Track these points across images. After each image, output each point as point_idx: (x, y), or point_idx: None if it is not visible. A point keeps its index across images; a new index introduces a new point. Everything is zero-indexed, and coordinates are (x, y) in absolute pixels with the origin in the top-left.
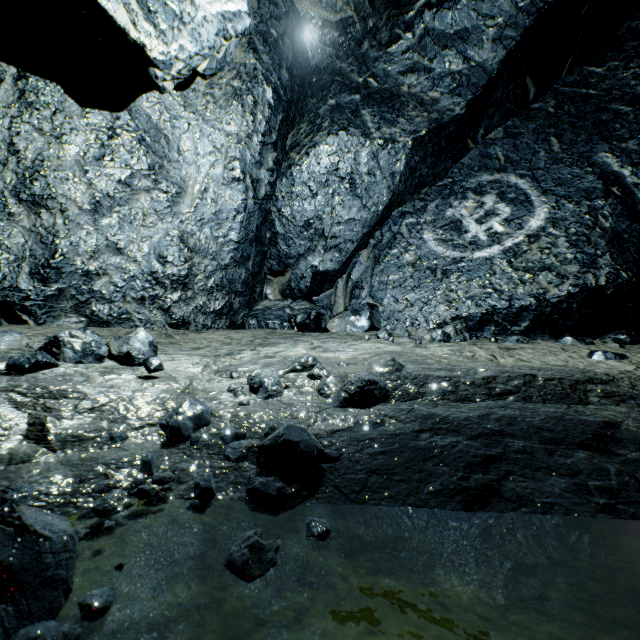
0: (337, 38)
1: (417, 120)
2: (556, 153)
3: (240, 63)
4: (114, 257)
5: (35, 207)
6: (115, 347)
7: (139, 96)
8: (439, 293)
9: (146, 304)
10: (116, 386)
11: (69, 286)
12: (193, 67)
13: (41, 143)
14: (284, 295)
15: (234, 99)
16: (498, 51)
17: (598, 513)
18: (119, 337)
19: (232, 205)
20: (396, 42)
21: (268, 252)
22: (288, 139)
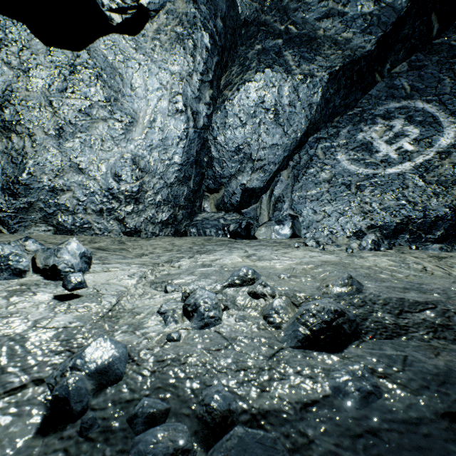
0: None
1: (332, 57)
2: None
3: (182, 13)
4: (77, 176)
5: (6, 132)
6: (41, 259)
7: (97, 39)
8: (354, 205)
9: (104, 215)
10: (16, 313)
11: (37, 200)
12: None
13: (10, 76)
14: (218, 208)
15: (177, 43)
16: None
17: None
18: (47, 248)
19: (176, 133)
20: None
21: (205, 173)
22: (222, 80)
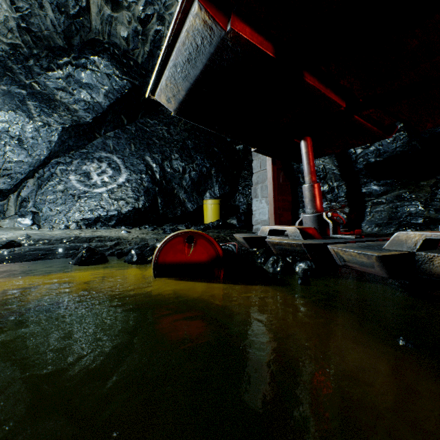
0: (9, 50)
1: (65, 118)
2: (133, 151)
3: None
4: None
5: None
6: None
7: None
8: (76, 207)
9: None
10: None
11: None
12: None
13: None
14: None
15: None
16: (107, 101)
17: (65, 258)
18: None
19: None
20: (52, 71)
21: None
22: None
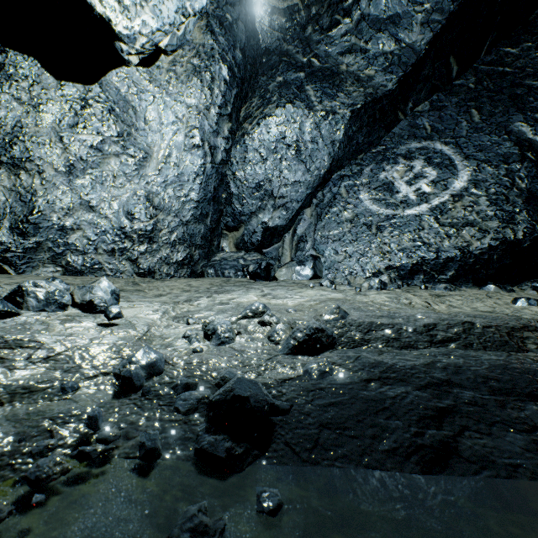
0: (284, 23)
1: (354, 94)
2: (476, 123)
3: (199, 43)
4: (87, 214)
5: (15, 169)
6: (78, 296)
7: (109, 71)
8: (374, 246)
9: (116, 255)
10: (74, 334)
11: (46, 239)
12: (155, 42)
13: (20, 111)
14: (238, 248)
15: (194, 75)
16: (426, 33)
17: None
18: (83, 286)
19: (192, 169)
20: (336, 26)
21: (224, 210)
22: (241, 112)
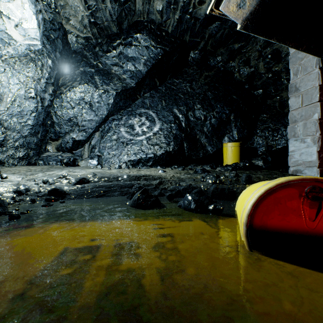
0: (84, 42)
1: (118, 85)
2: (164, 106)
3: None
4: None
5: None
6: None
7: None
8: (124, 151)
9: None
10: None
11: None
12: (12, 56)
13: None
14: (58, 150)
15: (31, 62)
16: (145, 68)
17: (121, 196)
18: None
19: (29, 108)
20: (110, 52)
21: (49, 130)
22: (60, 80)
